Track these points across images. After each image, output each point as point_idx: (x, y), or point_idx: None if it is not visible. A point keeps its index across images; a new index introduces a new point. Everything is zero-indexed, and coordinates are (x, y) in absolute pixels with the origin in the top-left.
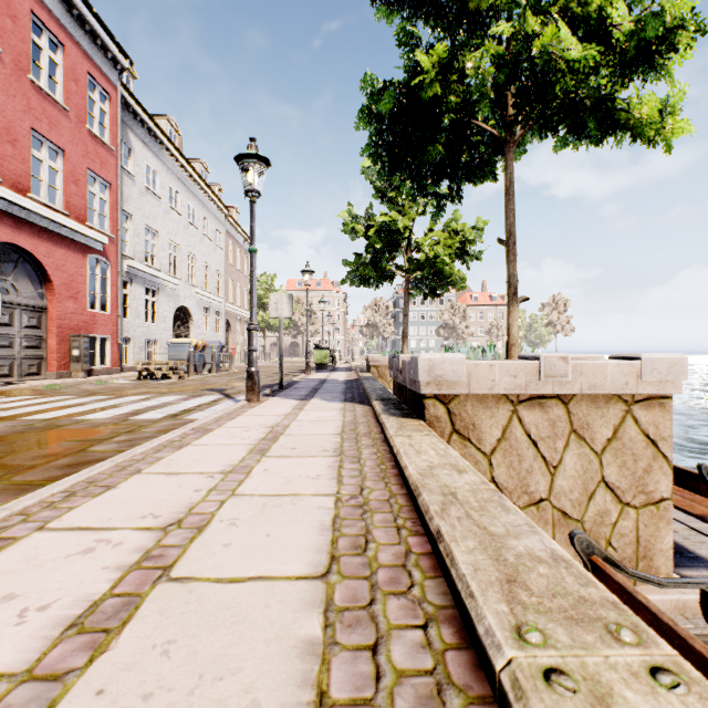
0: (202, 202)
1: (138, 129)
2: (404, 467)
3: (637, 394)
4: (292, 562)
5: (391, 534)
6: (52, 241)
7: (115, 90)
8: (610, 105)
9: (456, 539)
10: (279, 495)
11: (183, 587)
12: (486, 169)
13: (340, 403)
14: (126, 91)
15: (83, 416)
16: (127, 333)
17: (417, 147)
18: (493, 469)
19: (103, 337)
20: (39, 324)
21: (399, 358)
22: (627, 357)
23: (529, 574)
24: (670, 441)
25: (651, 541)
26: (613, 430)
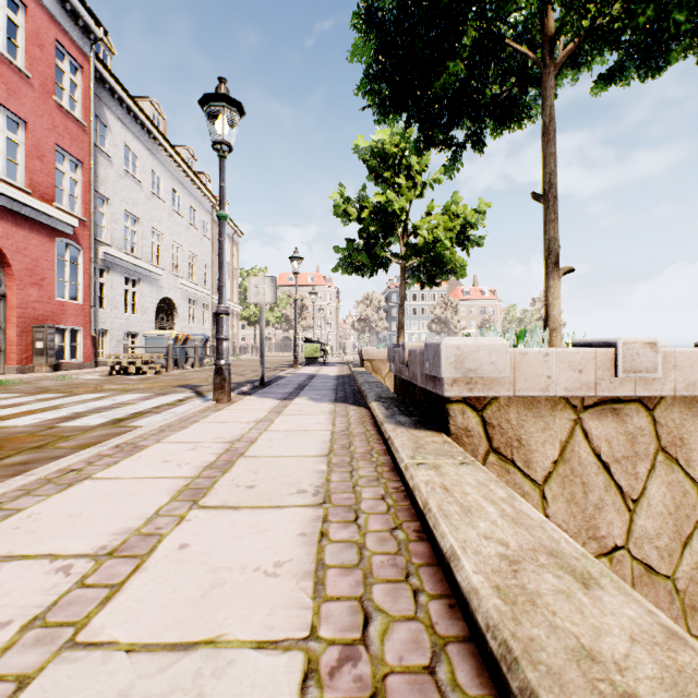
0: (188, 190)
1: (116, 108)
2: (450, 555)
3: None
4: None
5: None
6: (11, 221)
7: (88, 61)
8: None
9: None
10: (175, 645)
11: None
12: (513, 110)
13: (329, 403)
14: (101, 64)
15: None
16: (103, 325)
17: (428, 74)
18: (548, 504)
19: (74, 329)
20: None
21: (406, 348)
22: None
23: None
24: None
25: None
26: None
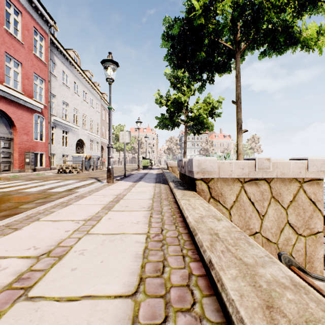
0: (90, 91)
1: (59, 55)
2: (186, 217)
3: (305, 178)
4: (113, 283)
5: (179, 261)
6: (16, 106)
7: (47, 35)
8: (290, 30)
9: (223, 268)
10: (114, 233)
11: (32, 306)
12: (225, 67)
13: (153, 183)
14: (53, 36)
15: (24, 190)
16: (53, 151)
17: (191, 55)
18: (231, 217)
19: (41, 153)
20: (9, 146)
21: (183, 161)
22: (300, 159)
23: (281, 300)
24: (322, 202)
25: (312, 253)
26: (293, 196)
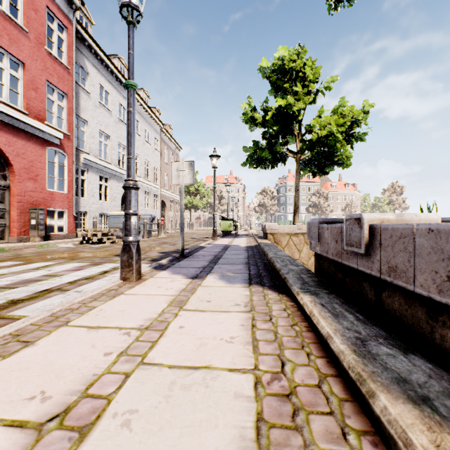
0: (144, 118)
1: (93, 59)
2: None
3: None
4: None
5: None
6: (12, 133)
7: (71, 24)
8: None
9: None
10: None
11: None
12: None
13: (243, 287)
14: (81, 27)
15: None
16: (84, 208)
17: None
18: None
19: (62, 211)
20: (2, 199)
21: (364, 222)
22: None
23: None
24: None
25: None
26: None
